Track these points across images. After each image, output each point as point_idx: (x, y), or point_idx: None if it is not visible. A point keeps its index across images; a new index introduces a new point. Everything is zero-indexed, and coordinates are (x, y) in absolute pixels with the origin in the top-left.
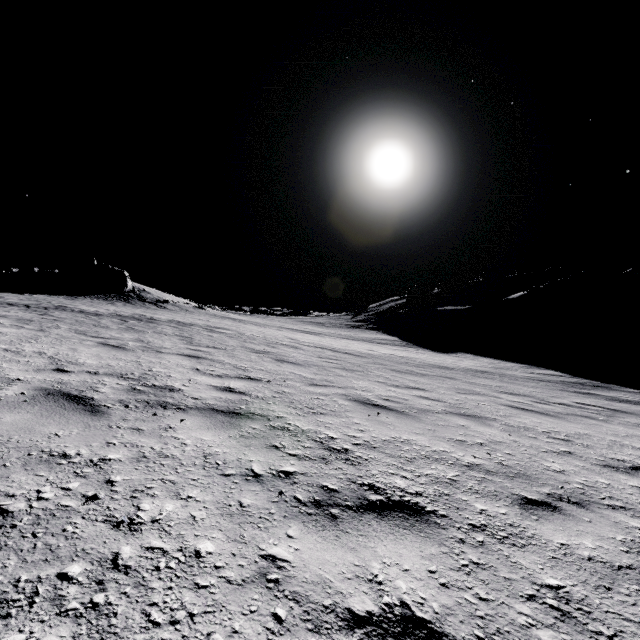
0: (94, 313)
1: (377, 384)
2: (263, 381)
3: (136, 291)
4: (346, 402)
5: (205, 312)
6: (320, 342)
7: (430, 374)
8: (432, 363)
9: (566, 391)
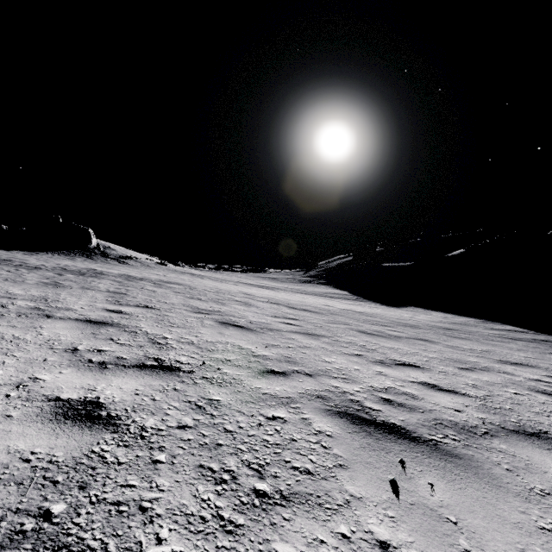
0: (33, 267)
1: (356, 361)
2: (181, 372)
3: (101, 248)
4: (328, 423)
5: (166, 268)
6: (275, 297)
7: (403, 336)
8: (393, 319)
9: None
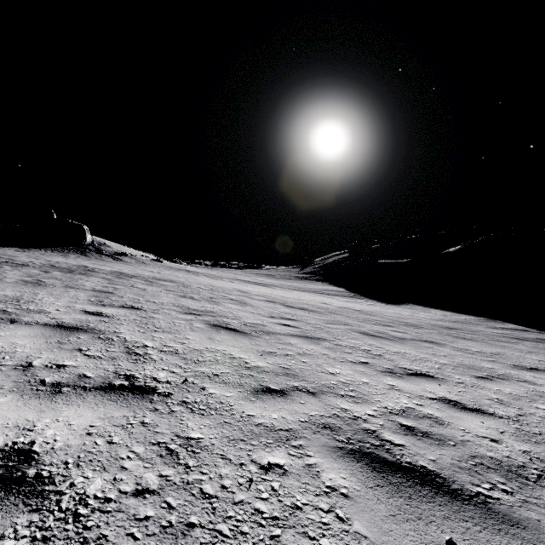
0: (20, 264)
1: (363, 371)
2: (155, 395)
3: (95, 244)
4: (341, 472)
5: (161, 264)
6: (271, 295)
7: (407, 337)
8: (393, 318)
9: None
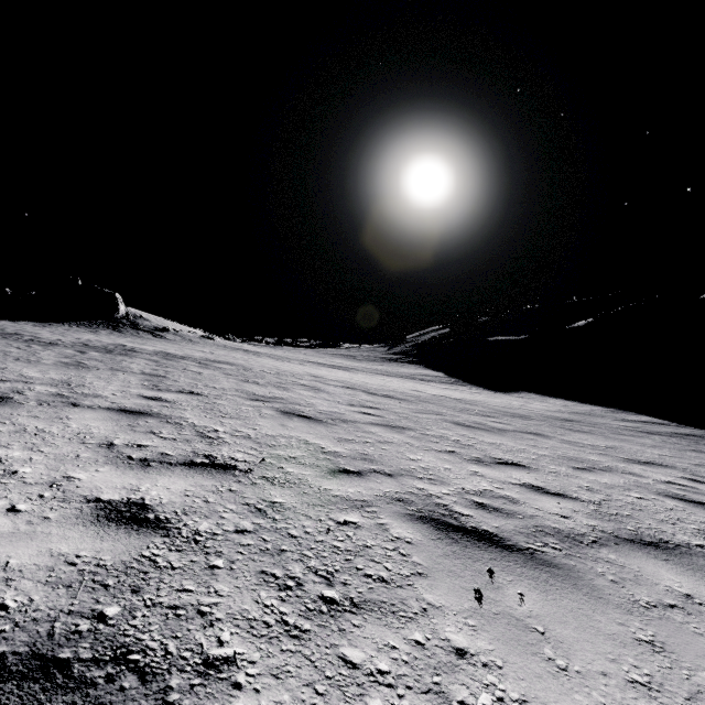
0: (48, 342)
1: (447, 458)
2: (236, 471)
3: (130, 317)
4: (408, 529)
5: (213, 343)
6: (351, 380)
7: (509, 429)
8: (499, 408)
9: (702, 452)
